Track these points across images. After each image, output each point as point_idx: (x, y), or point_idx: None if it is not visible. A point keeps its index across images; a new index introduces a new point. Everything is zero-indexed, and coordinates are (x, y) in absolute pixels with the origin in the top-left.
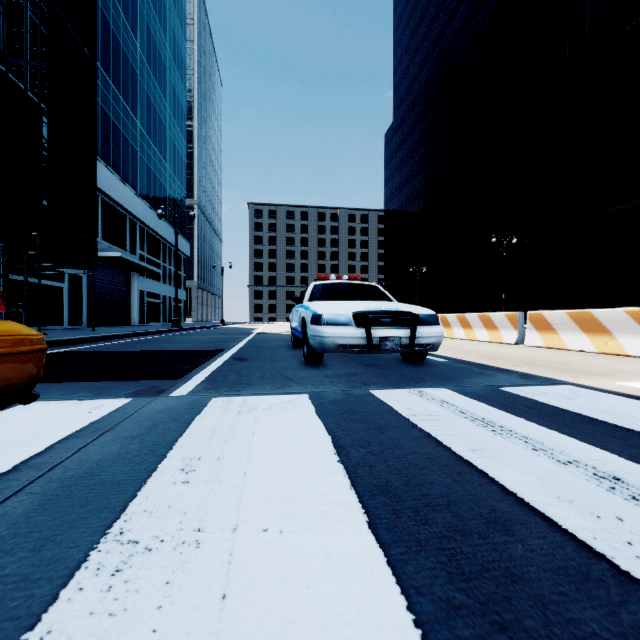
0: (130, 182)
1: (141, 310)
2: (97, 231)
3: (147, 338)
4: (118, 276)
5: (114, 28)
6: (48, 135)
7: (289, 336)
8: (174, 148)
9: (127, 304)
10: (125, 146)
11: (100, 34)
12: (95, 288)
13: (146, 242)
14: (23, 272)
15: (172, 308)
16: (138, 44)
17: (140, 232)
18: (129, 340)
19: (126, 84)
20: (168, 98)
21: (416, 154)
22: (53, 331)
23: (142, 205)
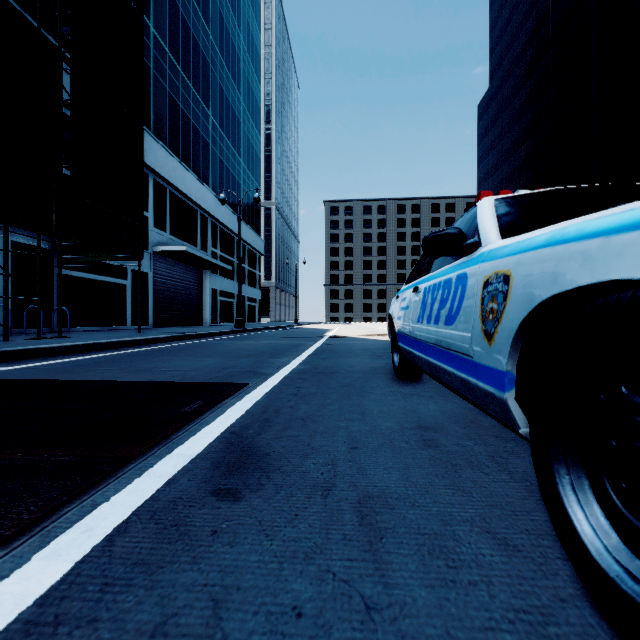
0: (201, 175)
1: (213, 309)
2: (165, 225)
3: (182, 344)
4: (189, 274)
5: (183, 12)
6: (71, 88)
7: (375, 343)
8: (248, 143)
9: (199, 303)
10: (196, 137)
11: (168, 17)
12: (164, 286)
13: (218, 239)
14: (71, 266)
15: (246, 307)
16: (210, 32)
17: (212, 228)
18: (150, 347)
19: (197, 72)
20: (242, 91)
21: (522, 119)
22: (99, 332)
23: (213, 199)
